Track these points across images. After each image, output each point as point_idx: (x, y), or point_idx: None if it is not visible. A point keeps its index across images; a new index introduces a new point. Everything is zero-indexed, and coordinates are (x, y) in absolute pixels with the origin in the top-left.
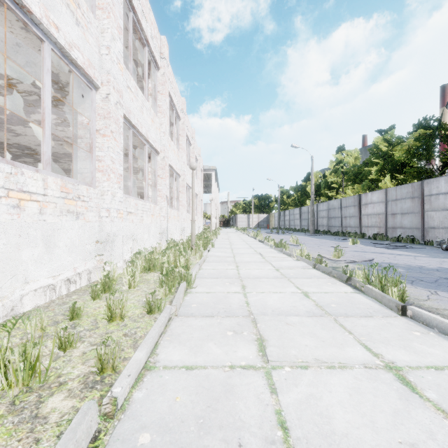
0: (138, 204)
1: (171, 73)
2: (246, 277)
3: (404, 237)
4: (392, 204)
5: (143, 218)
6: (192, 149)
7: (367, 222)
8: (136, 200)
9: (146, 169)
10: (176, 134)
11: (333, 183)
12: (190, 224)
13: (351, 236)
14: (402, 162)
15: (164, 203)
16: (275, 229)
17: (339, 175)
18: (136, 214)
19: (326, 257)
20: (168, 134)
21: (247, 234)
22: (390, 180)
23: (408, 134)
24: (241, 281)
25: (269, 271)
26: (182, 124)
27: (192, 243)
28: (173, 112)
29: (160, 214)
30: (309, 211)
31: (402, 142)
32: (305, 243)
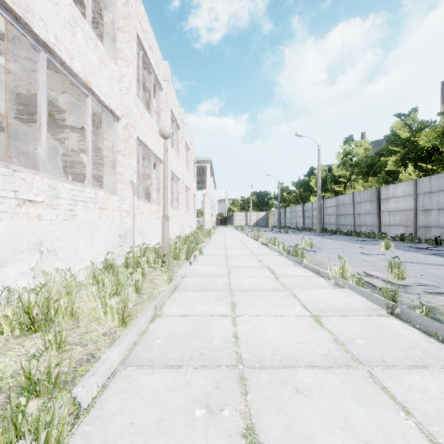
0: (61, 187)
1: (144, 17)
2: (254, 361)
3: (443, 239)
4: (424, 198)
5: (77, 212)
6: (181, 133)
7: (389, 220)
8: (54, 180)
9: (89, 136)
10: (157, 108)
11: (340, 176)
12: (177, 222)
13: (368, 236)
14: (429, 149)
15: (126, 192)
16: (275, 228)
17: (348, 168)
18: (52, 205)
19: (380, 277)
20: (135, 93)
21: (246, 233)
22: (412, 171)
23: (438, 115)
24: (242, 393)
25: (302, 328)
26: (164, 95)
27: (163, 252)
28: (151, 76)
29: (121, 208)
30: (313, 207)
31: (427, 127)
32: (322, 247)
